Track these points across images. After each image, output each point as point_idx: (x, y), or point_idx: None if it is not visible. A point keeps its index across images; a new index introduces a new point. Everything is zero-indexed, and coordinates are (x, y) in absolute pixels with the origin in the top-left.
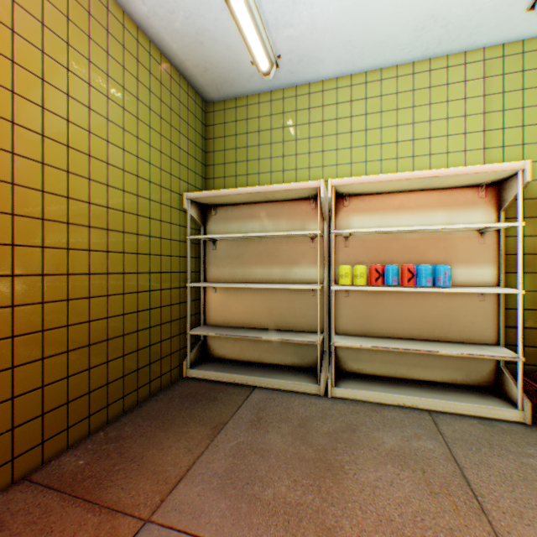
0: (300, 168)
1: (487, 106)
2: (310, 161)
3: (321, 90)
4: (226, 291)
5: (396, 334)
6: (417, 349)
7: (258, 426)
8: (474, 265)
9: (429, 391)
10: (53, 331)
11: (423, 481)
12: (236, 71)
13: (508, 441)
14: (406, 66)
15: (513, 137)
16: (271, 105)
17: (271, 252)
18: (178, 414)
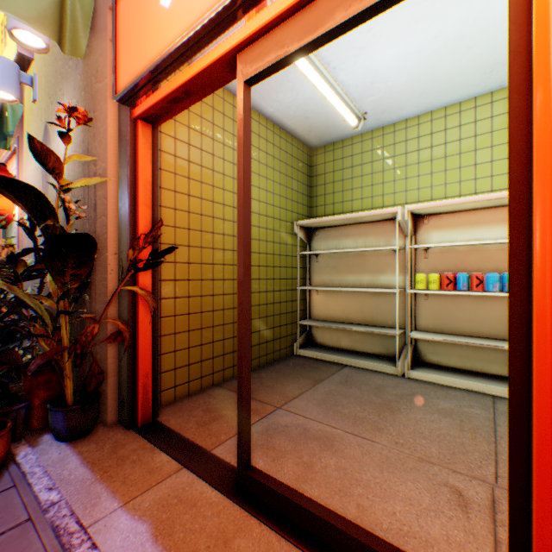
0: (386, 193)
1: None
2: (395, 187)
3: (404, 127)
4: (326, 293)
5: (472, 333)
6: (483, 344)
7: (345, 384)
8: None
9: (499, 382)
10: (227, 310)
11: (457, 424)
12: (332, 127)
13: None
14: (484, 96)
15: None
16: (361, 145)
17: (361, 263)
18: (291, 372)
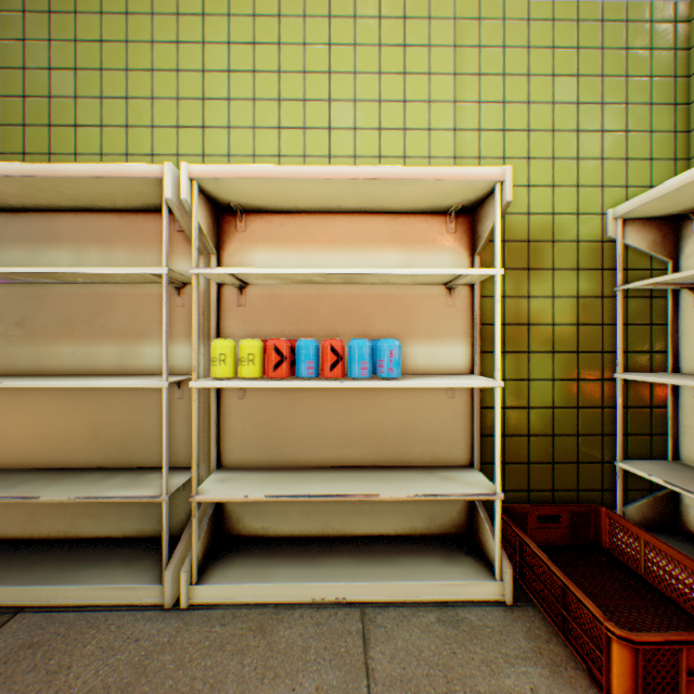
0: (162, 153)
1: (459, 91)
2: (181, 142)
3: (202, 12)
4: None
5: (326, 460)
6: (346, 494)
7: None
8: (441, 340)
9: (370, 561)
10: None
11: None
12: None
13: (478, 663)
14: (345, 2)
15: (492, 145)
16: (103, 21)
17: (96, 312)
18: None
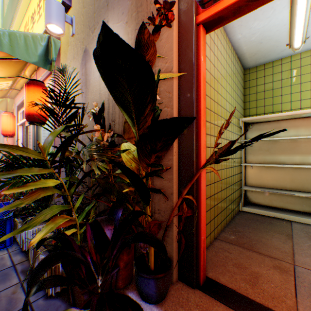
0: None
1: None
2: None
3: None
4: (259, 168)
5: None
6: None
7: None
8: None
9: None
10: (218, 182)
11: None
12: (272, 51)
13: None
14: None
15: None
16: (290, 64)
17: (292, 147)
18: (257, 226)
